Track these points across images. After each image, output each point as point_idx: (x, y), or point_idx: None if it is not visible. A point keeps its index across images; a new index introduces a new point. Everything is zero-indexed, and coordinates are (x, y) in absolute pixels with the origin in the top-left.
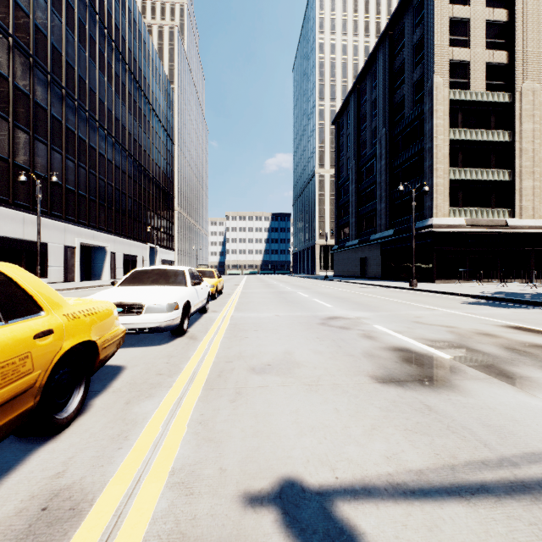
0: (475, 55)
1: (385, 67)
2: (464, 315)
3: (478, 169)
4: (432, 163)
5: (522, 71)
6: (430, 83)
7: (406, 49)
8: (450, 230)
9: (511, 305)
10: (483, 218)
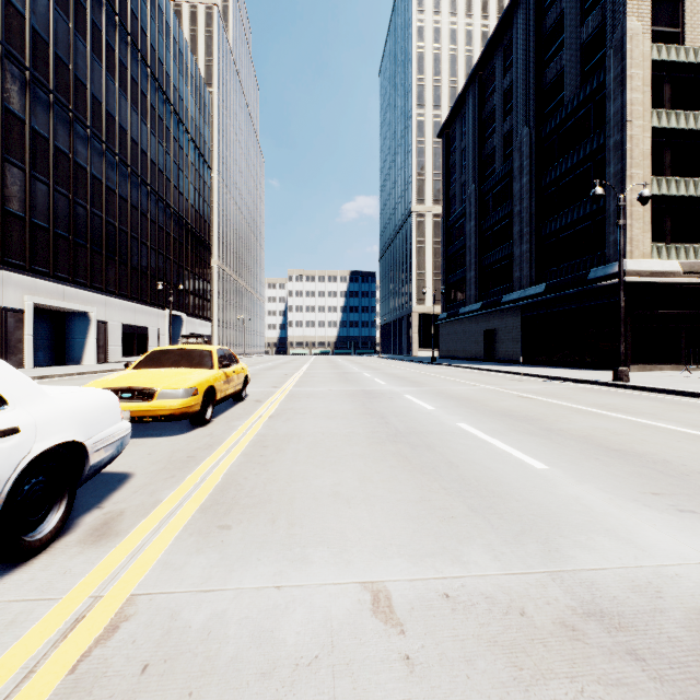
0: None
1: (529, 29)
2: None
3: (699, 179)
4: (623, 167)
5: None
6: (619, 32)
7: None
8: (656, 281)
9: None
10: None
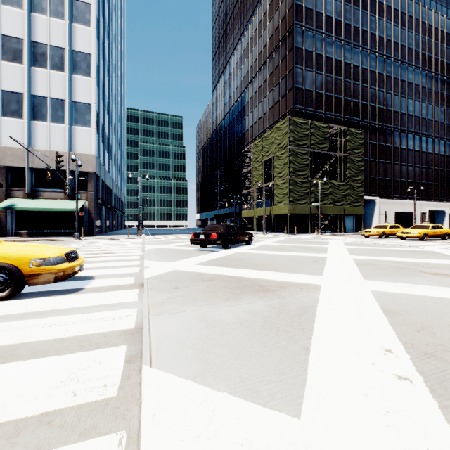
0: None
1: None
2: None
3: None
4: None
5: None
6: None
7: None
8: None
9: None
10: None
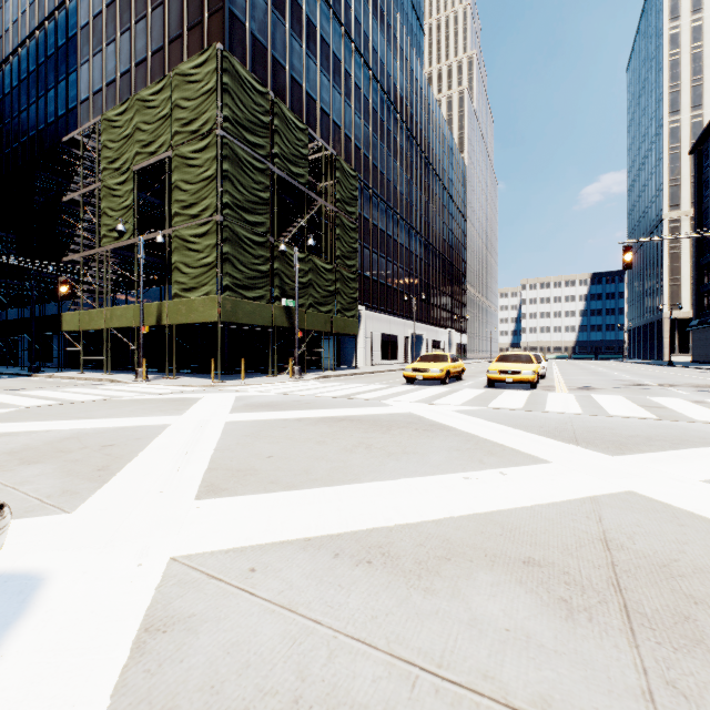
0: None
1: None
2: None
3: None
4: None
5: None
6: None
7: None
8: None
9: None
10: None
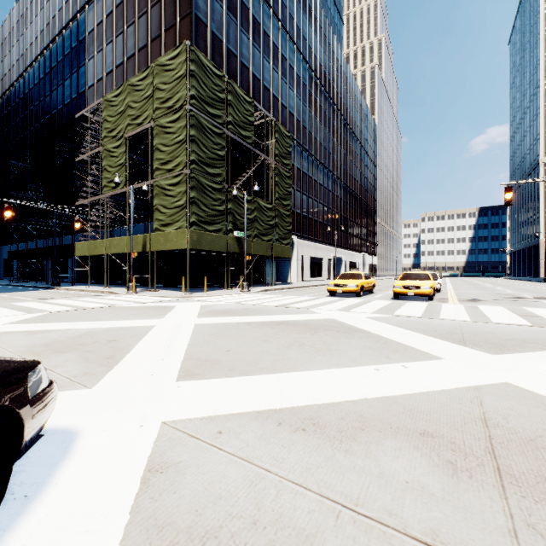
0: None
1: None
2: None
3: None
4: None
5: None
6: None
7: None
8: None
9: None
10: None
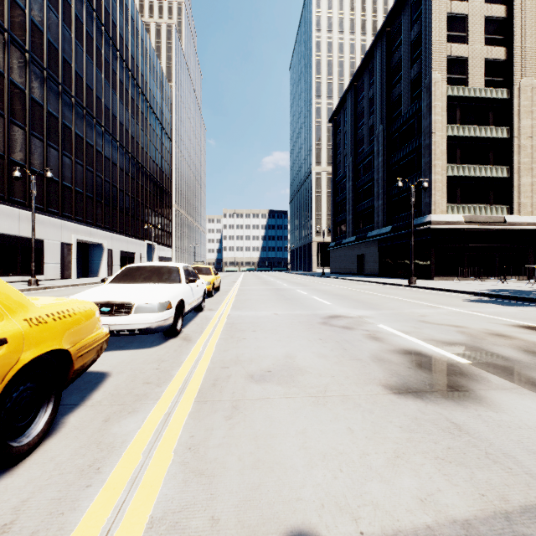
0: (473, 51)
1: (383, 64)
2: (470, 313)
3: (477, 166)
4: (430, 160)
5: (521, 67)
6: (428, 79)
7: (403, 46)
8: (448, 227)
9: (516, 303)
10: (482, 214)
